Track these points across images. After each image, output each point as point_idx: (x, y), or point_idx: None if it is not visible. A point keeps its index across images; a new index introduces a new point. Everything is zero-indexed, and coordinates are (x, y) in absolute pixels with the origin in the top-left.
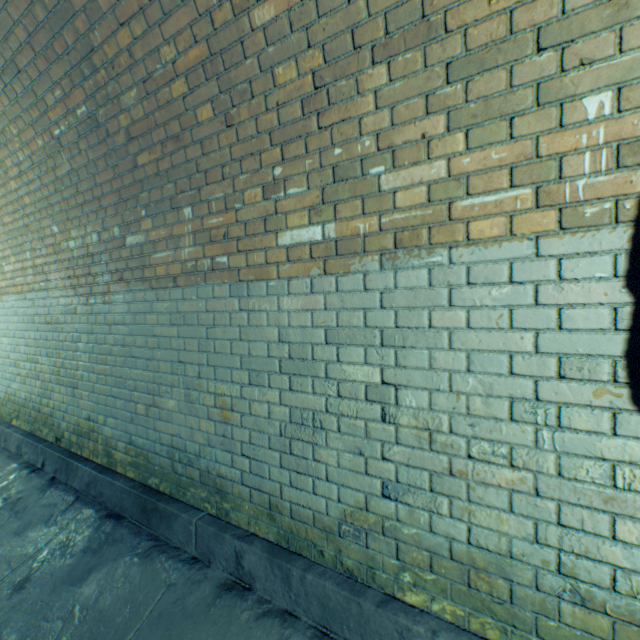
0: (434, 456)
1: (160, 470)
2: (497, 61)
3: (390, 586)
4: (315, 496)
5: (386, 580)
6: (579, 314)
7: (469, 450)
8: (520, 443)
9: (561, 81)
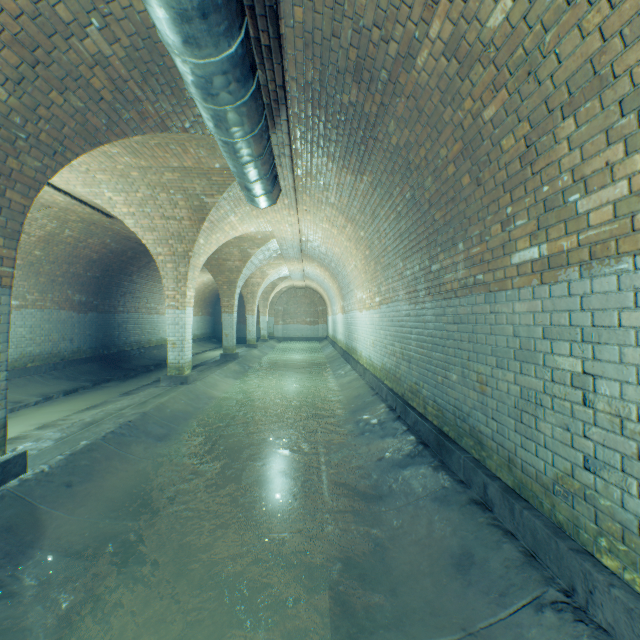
0: (624, 441)
1: (448, 422)
2: None
3: (589, 546)
4: (536, 458)
5: (586, 539)
6: None
7: None
8: None
9: None
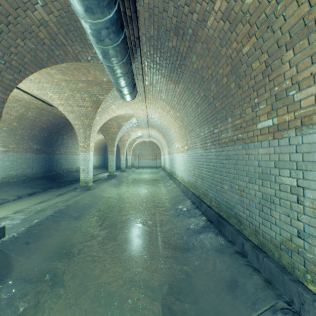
0: None
1: (223, 210)
2: None
3: (301, 278)
4: (270, 230)
5: (299, 275)
6: None
7: None
8: None
9: None
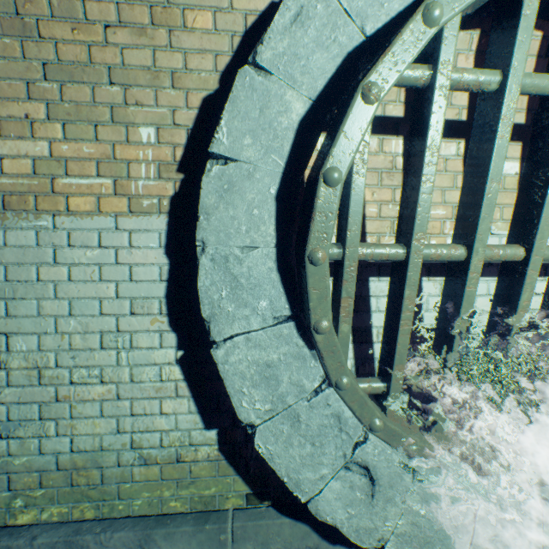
0: (44, 389)
1: None
2: (84, 78)
3: (3, 518)
4: None
5: None
6: (142, 270)
7: (72, 377)
8: (108, 364)
9: (127, 111)
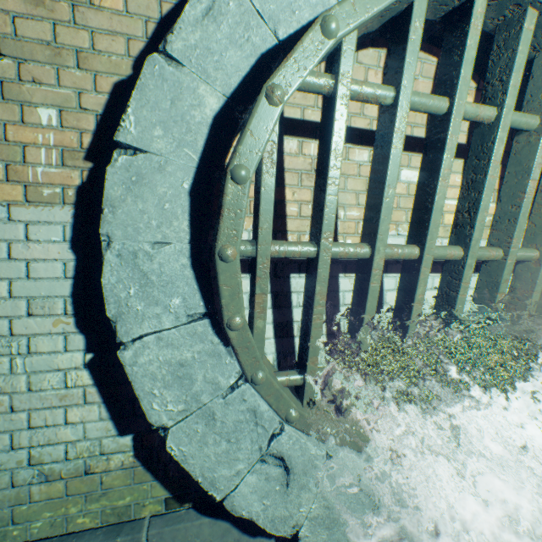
0: None
1: None
2: None
3: None
4: None
5: None
6: (43, 267)
7: None
8: None
9: (21, 87)
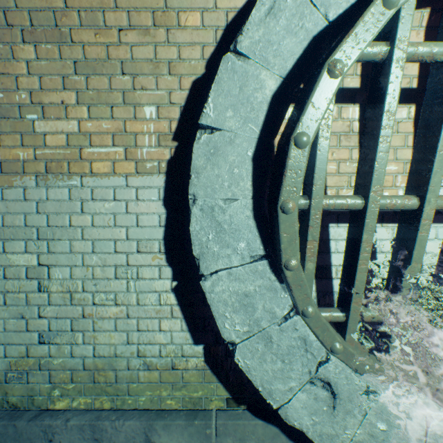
0: (74, 308)
1: None
2: (103, 71)
3: (46, 403)
4: None
5: (43, 400)
6: (146, 218)
7: (94, 300)
8: (121, 290)
9: (134, 94)
